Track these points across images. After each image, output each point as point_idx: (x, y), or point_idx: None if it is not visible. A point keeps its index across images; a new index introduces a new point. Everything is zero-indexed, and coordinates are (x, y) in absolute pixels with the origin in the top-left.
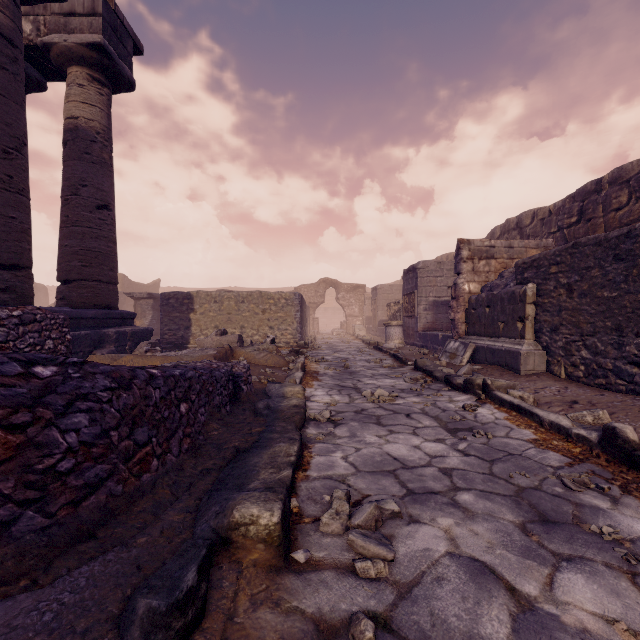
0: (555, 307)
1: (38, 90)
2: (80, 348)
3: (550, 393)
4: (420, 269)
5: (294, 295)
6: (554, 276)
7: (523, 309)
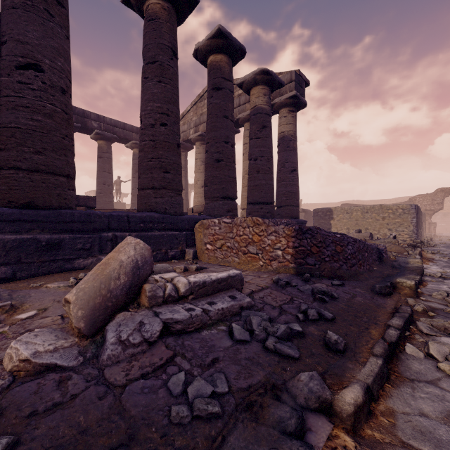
0: None
1: None
2: None
3: None
4: None
5: (410, 206)
6: None
7: None
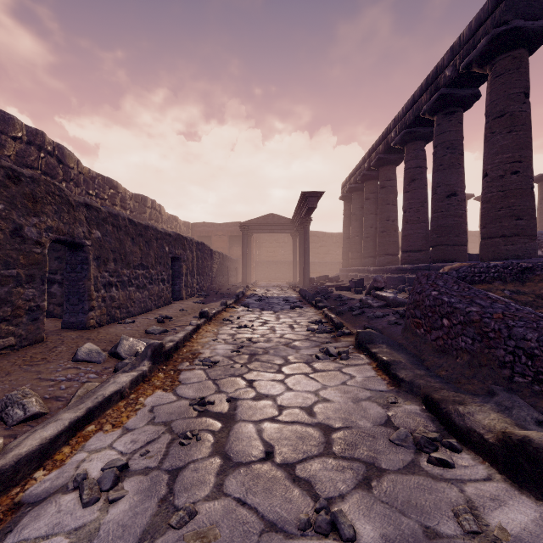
0: None
1: None
2: None
3: None
4: None
5: None
6: None
7: None
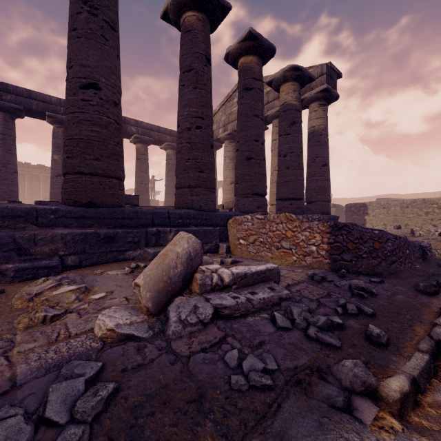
0: None
1: None
2: None
3: None
4: None
5: None
6: None
7: None
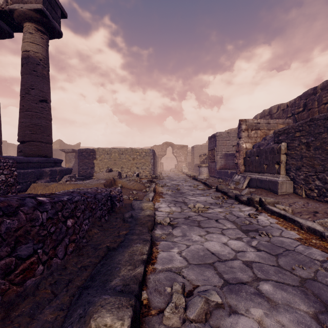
0: (298, 156)
1: (9, 37)
2: (28, 179)
3: (299, 206)
4: (218, 136)
5: (150, 150)
6: (298, 138)
7: (279, 157)
